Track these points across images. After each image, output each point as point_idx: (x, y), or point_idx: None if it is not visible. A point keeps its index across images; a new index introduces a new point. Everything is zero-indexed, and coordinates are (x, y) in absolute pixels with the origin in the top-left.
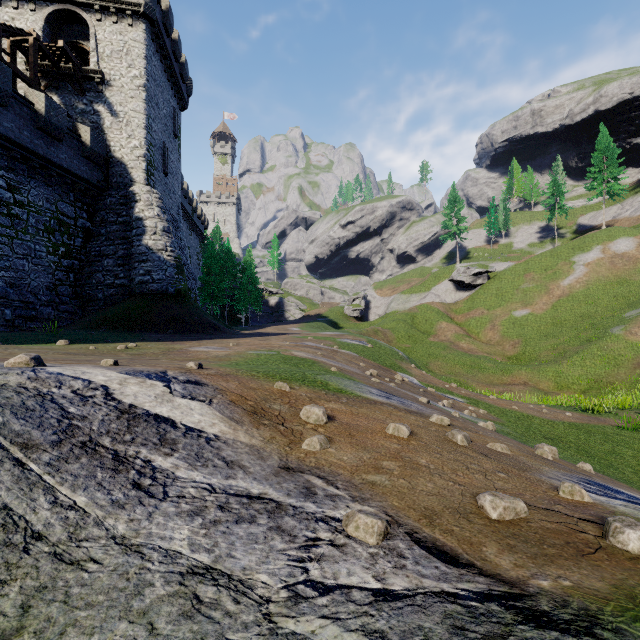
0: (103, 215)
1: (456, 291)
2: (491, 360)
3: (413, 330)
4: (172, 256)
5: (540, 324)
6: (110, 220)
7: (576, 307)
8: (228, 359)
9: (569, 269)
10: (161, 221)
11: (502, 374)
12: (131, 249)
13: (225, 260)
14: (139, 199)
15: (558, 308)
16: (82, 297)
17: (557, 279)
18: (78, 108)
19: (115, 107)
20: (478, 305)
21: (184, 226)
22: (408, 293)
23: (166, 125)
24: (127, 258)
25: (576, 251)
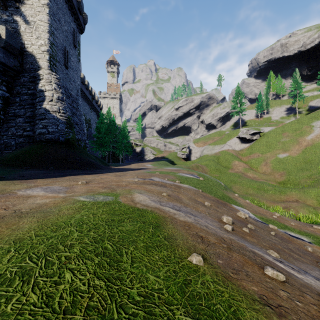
0: (18, 89)
1: (241, 143)
2: (269, 184)
3: (219, 166)
4: (63, 116)
5: (296, 162)
6: (23, 92)
7: (318, 152)
8: (1, 229)
9: (310, 130)
10: (57, 93)
11: (280, 194)
12: (35, 111)
13: (110, 126)
14: (42, 78)
15: (306, 152)
16: (1, 144)
17: (303, 136)
18: (3, 18)
19: (28, 18)
20: (255, 151)
21: (87, 106)
22: (213, 145)
23: (67, 37)
24: (32, 117)
25: (313, 119)
